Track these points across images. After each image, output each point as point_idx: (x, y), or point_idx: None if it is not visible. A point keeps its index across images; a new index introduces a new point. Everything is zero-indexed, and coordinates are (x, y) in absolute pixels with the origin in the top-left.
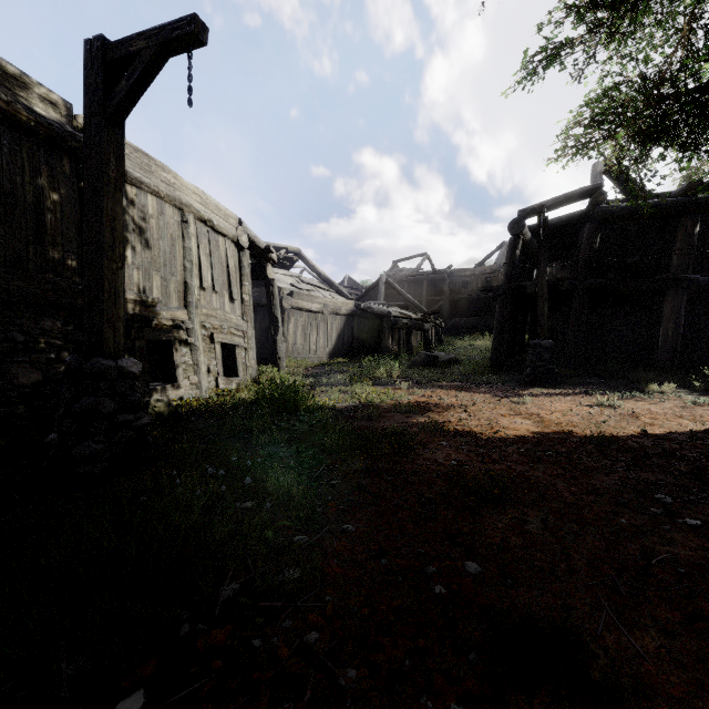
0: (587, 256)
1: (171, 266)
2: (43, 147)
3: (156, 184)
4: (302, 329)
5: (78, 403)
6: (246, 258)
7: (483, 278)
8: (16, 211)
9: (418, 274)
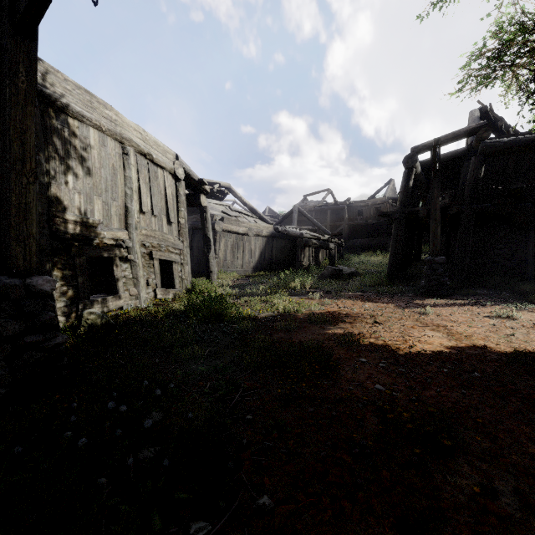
0: (473, 184)
1: (112, 192)
2: None
3: (98, 119)
4: (231, 248)
5: None
6: (182, 188)
7: (375, 208)
8: None
9: (323, 205)
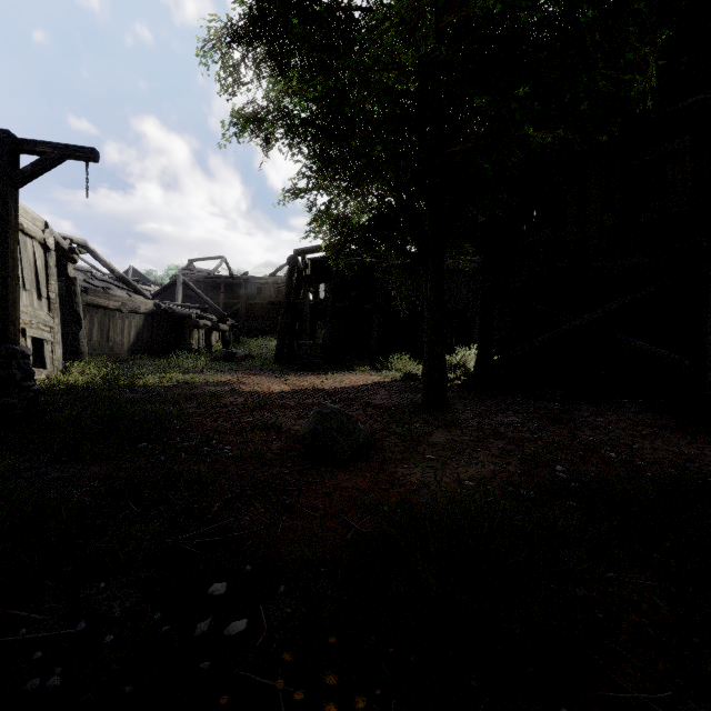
0: (334, 288)
1: None
2: None
3: None
4: (99, 326)
5: None
6: (52, 259)
7: (276, 287)
8: None
9: (215, 276)
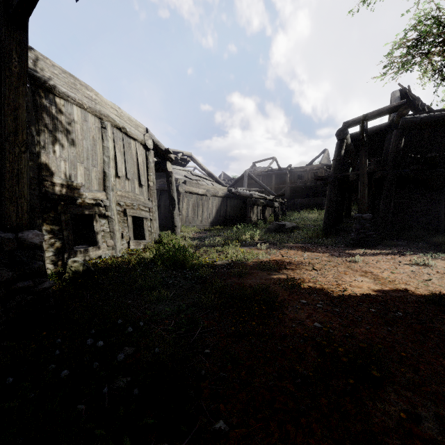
0: (395, 153)
1: (92, 159)
2: None
3: (80, 98)
4: (192, 206)
5: None
6: (151, 156)
7: (312, 173)
8: None
9: (269, 170)
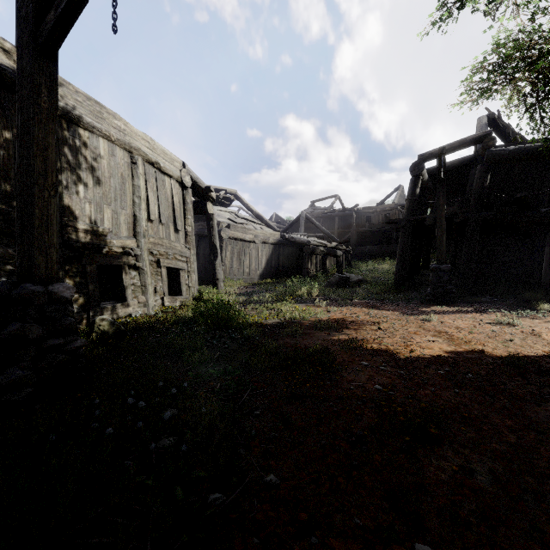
0: (479, 192)
1: (121, 201)
2: None
3: (107, 129)
4: (238, 255)
5: (5, 329)
6: (189, 196)
7: (383, 214)
8: None
9: (331, 211)
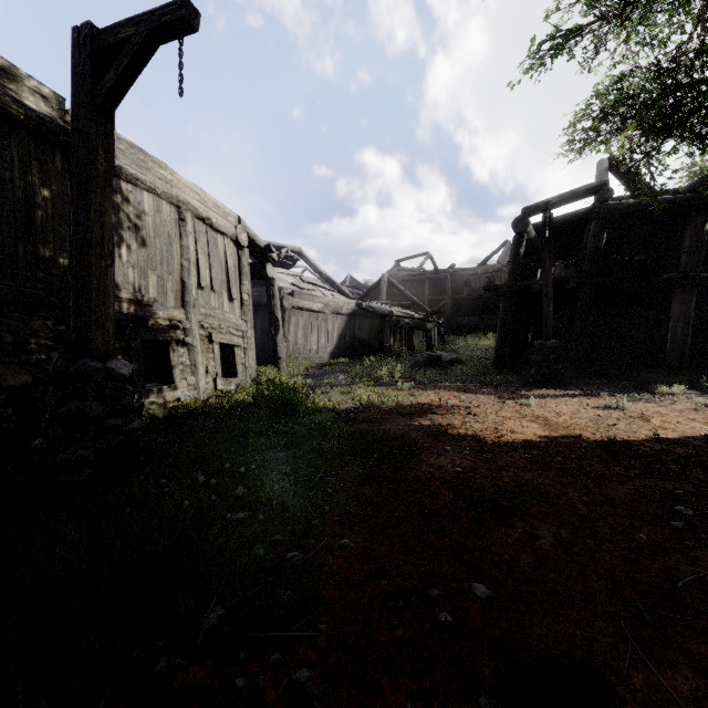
0: (593, 254)
1: (168, 265)
2: (34, 142)
3: (152, 181)
4: (303, 329)
5: (64, 407)
6: (245, 257)
7: (486, 277)
8: (4, 207)
9: (420, 273)
